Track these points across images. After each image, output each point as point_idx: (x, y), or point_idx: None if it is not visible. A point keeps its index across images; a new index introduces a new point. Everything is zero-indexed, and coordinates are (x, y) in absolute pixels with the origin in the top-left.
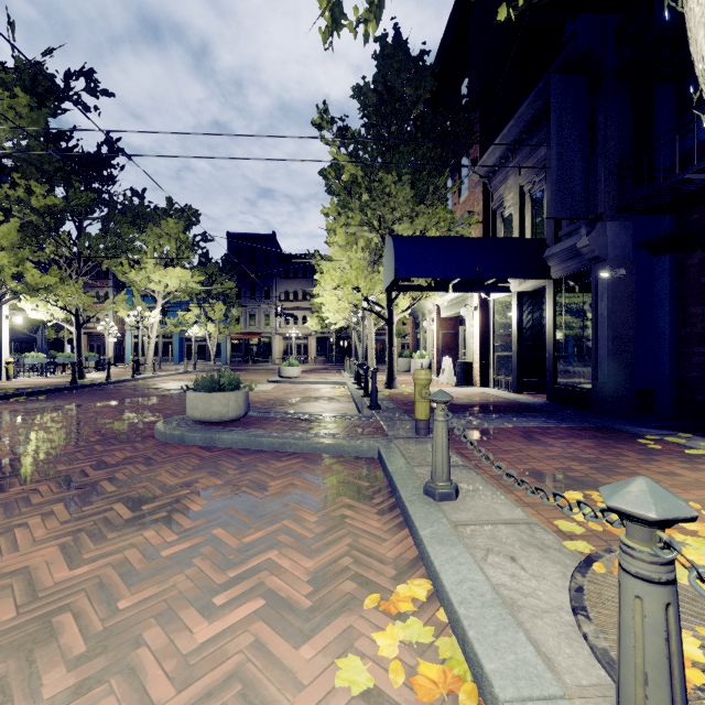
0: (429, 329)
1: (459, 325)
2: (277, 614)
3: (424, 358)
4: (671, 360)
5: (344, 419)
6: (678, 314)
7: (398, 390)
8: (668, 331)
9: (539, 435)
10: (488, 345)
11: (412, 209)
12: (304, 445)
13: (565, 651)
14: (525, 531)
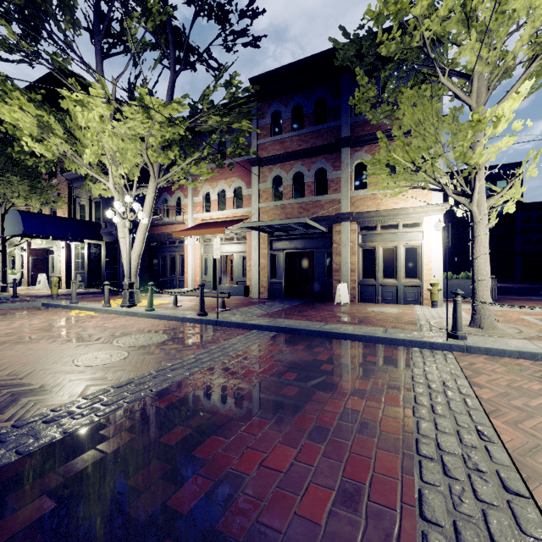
0: (18, 255)
1: (46, 254)
2: (52, 314)
3: (16, 275)
4: (142, 273)
5: (6, 301)
6: (143, 259)
7: (12, 293)
8: (141, 264)
9: (98, 297)
10: (71, 267)
11: (28, 195)
12: (5, 306)
13: (101, 306)
14: (95, 303)
